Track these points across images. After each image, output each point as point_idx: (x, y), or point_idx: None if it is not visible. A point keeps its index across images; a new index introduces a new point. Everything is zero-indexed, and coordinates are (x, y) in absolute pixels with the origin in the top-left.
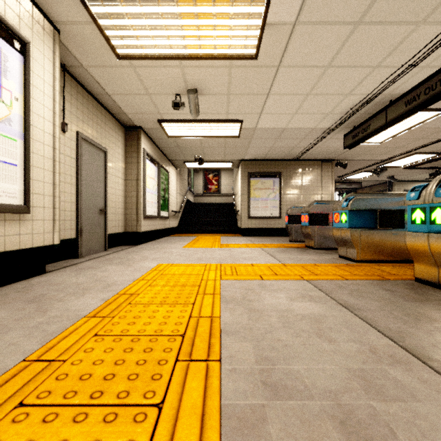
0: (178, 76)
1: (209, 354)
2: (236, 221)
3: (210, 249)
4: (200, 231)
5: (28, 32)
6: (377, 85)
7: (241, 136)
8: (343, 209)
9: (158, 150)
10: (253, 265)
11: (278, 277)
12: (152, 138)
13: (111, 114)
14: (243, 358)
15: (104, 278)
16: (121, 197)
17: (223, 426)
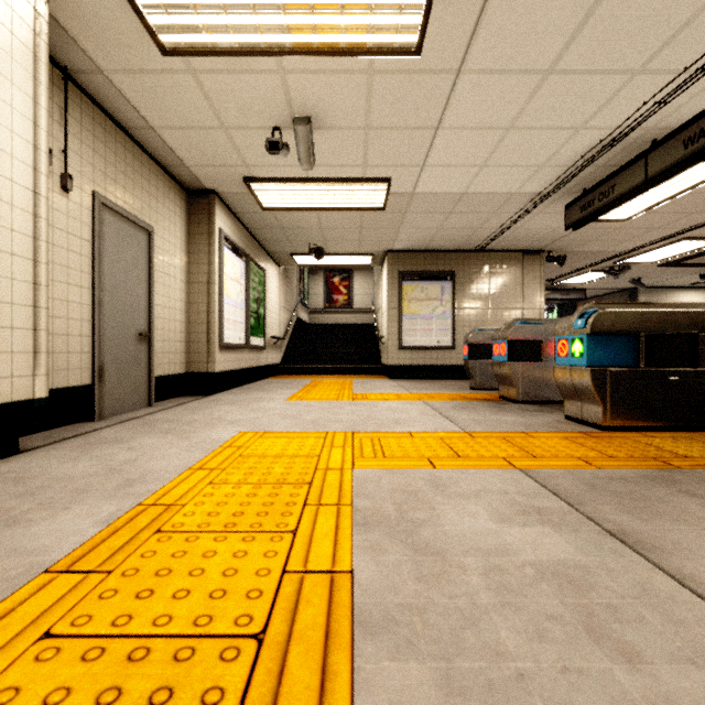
0: (275, 91)
1: None
2: (379, 354)
3: (334, 403)
4: (319, 371)
5: None
6: (633, 110)
7: (388, 207)
8: (576, 331)
9: (247, 233)
10: (413, 436)
11: (464, 462)
12: (236, 211)
13: (161, 167)
14: None
15: (127, 464)
16: (180, 312)
17: None
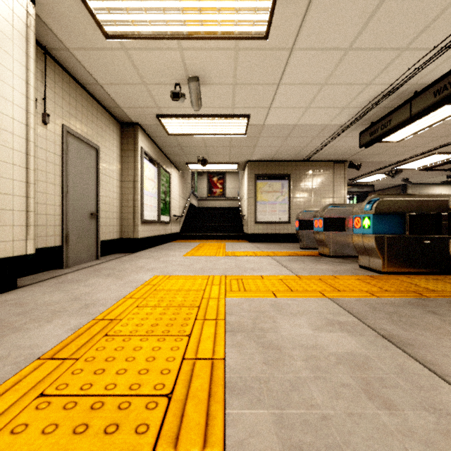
0: (176, 61)
1: (207, 438)
2: (242, 226)
3: (214, 258)
4: (204, 237)
5: None
6: (402, 73)
7: (248, 133)
8: (366, 212)
9: (158, 150)
10: (263, 278)
11: (295, 294)
12: (151, 136)
13: (104, 108)
14: (261, 448)
15: (85, 295)
16: (116, 200)
17: None
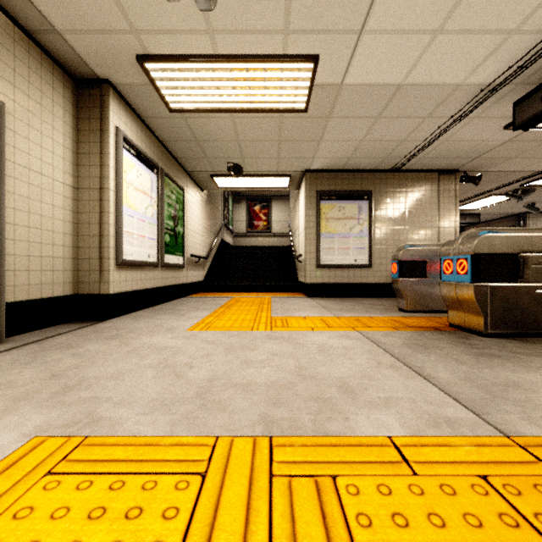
0: None
1: None
2: (295, 272)
3: (247, 337)
4: (240, 288)
5: None
6: None
7: (310, 109)
8: None
9: (161, 146)
10: (409, 462)
11: None
12: (142, 115)
13: (24, 32)
14: None
15: None
16: (64, 222)
17: None
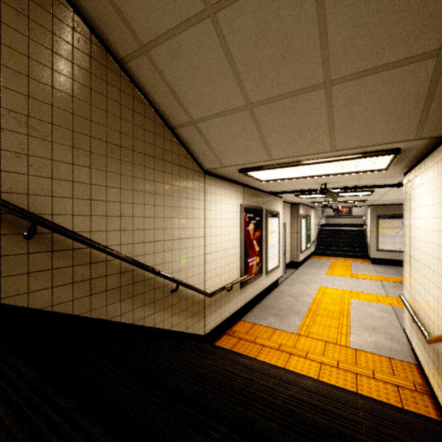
0: None
1: (347, 316)
2: (367, 247)
3: (344, 278)
4: (334, 255)
5: (278, 208)
6: None
7: (367, 201)
8: None
9: (305, 206)
10: (368, 294)
11: (378, 302)
12: (303, 204)
13: (286, 203)
14: (355, 318)
15: (302, 291)
16: (289, 243)
17: (350, 323)
